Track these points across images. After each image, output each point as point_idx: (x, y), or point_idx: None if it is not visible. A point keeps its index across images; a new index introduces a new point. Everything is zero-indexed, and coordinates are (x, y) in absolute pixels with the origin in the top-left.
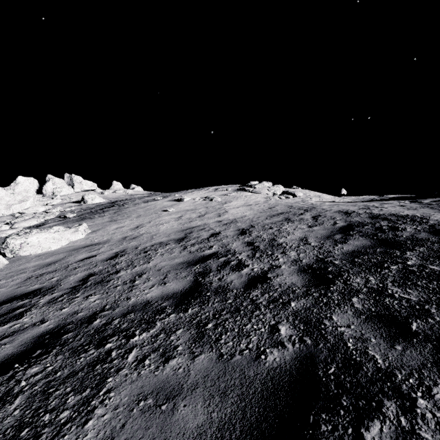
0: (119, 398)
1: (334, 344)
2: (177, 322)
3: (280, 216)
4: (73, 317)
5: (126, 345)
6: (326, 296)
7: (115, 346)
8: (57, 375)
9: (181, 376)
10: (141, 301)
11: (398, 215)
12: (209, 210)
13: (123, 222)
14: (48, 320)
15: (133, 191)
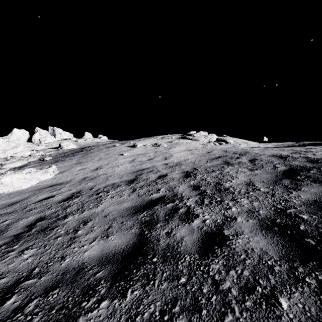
0: None
1: None
2: None
3: (218, 159)
4: None
5: None
6: None
7: None
8: None
9: None
10: (76, 264)
11: None
12: (157, 154)
13: (86, 164)
14: None
15: (100, 139)
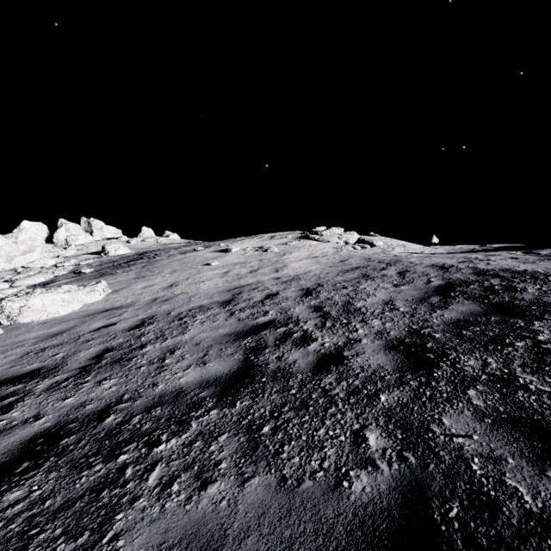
0: (130, 550)
1: (451, 466)
2: (220, 423)
3: (355, 271)
4: (78, 411)
5: (148, 458)
6: (429, 386)
7: (132, 460)
8: (45, 505)
9: (225, 514)
10: (172, 389)
11: (513, 271)
12: (263, 263)
13: (153, 279)
14: (45, 414)
15: (168, 239)
